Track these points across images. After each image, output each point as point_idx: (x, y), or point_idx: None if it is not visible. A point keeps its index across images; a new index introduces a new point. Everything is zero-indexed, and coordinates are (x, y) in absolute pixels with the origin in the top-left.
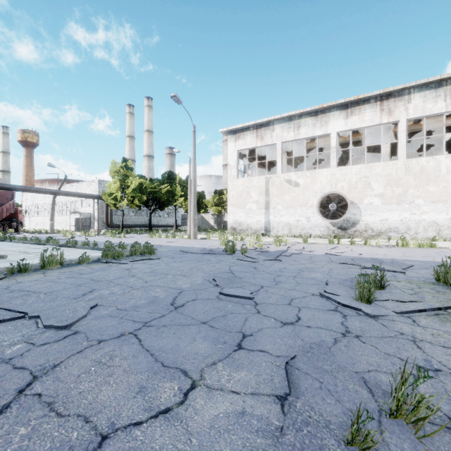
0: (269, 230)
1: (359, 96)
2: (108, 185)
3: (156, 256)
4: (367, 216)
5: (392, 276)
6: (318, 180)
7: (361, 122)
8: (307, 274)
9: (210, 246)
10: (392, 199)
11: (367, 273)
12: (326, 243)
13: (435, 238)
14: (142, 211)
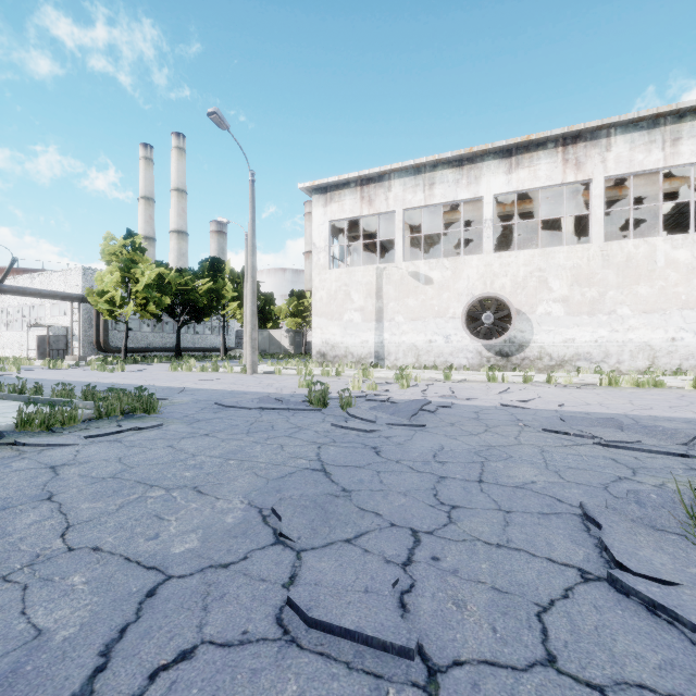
0: (383, 358)
1: (530, 136)
2: (99, 277)
3: (156, 419)
4: (542, 334)
5: (690, 470)
6: (463, 273)
7: (532, 180)
8: (504, 470)
9: (279, 389)
10: (581, 307)
11: (626, 459)
12: (482, 380)
13: (648, 370)
14: (167, 325)
